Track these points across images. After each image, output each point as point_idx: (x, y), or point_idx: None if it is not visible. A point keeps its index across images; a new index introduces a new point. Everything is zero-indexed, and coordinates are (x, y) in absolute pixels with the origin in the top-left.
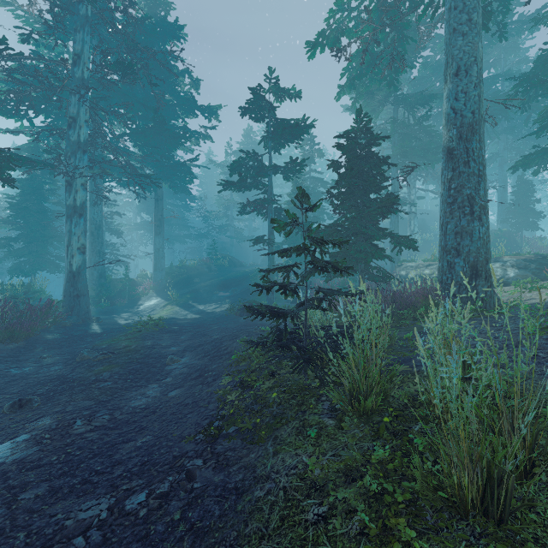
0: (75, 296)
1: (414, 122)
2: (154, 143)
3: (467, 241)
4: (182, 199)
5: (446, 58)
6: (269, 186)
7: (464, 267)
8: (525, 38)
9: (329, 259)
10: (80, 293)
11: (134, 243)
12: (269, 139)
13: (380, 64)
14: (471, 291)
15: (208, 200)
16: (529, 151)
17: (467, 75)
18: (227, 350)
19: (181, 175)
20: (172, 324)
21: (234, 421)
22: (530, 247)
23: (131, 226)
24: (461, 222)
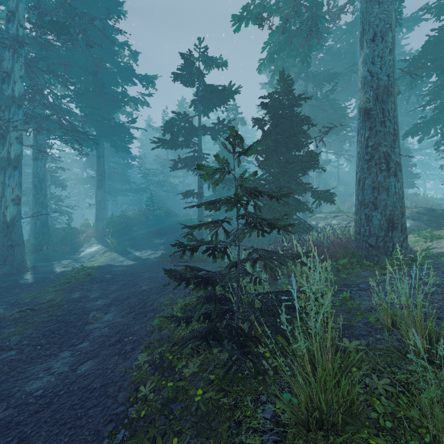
0: (9, 246)
1: (322, 96)
2: (95, 105)
3: (383, 196)
4: (124, 157)
5: (362, 26)
6: (198, 145)
7: (381, 220)
8: (401, 38)
9: (250, 210)
10: (15, 243)
11: (81, 196)
12: (198, 102)
13: (296, 41)
14: (388, 242)
15: (148, 160)
16: (407, 125)
17: (383, 41)
18: (153, 306)
19: (121, 136)
20: (106, 272)
21: (142, 440)
22: (410, 202)
23: (77, 180)
24: (378, 177)
